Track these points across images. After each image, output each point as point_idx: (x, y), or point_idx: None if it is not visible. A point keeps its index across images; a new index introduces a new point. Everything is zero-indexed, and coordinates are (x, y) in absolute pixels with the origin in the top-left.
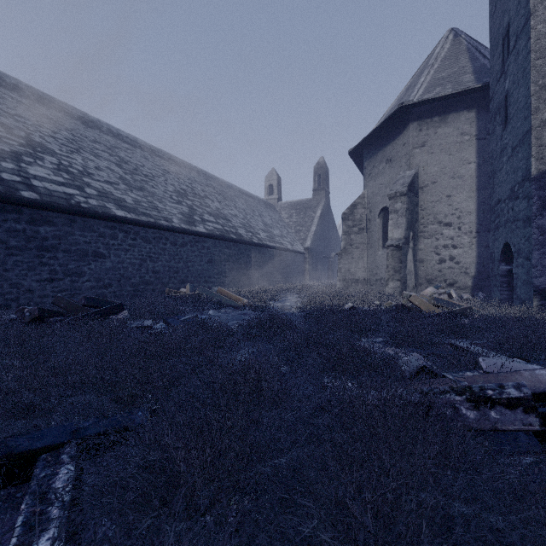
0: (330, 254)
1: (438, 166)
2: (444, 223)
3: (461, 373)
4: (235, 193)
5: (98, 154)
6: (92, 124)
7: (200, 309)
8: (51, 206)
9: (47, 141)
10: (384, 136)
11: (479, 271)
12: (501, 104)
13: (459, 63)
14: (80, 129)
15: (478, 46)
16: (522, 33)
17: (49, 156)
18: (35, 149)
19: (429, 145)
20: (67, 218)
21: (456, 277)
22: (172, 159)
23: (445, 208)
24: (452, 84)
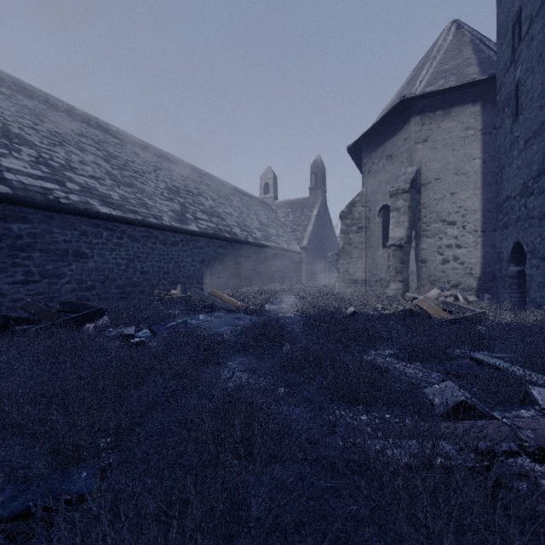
0: (327, 254)
1: (442, 162)
2: (448, 221)
3: (514, 411)
4: (230, 191)
5: (84, 148)
6: (79, 118)
7: (191, 313)
8: (25, 201)
9: (26, 132)
10: (384, 132)
11: (485, 272)
12: (510, 95)
13: (462, 55)
14: (66, 122)
15: (482, 38)
16: (538, 16)
17: (27, 148)
18: (11, 140)
19: (432, 140)
20: (45, 215)
21: (461, 278)
22: (165, 156)
23: (449, 206)
24: (456, 77)
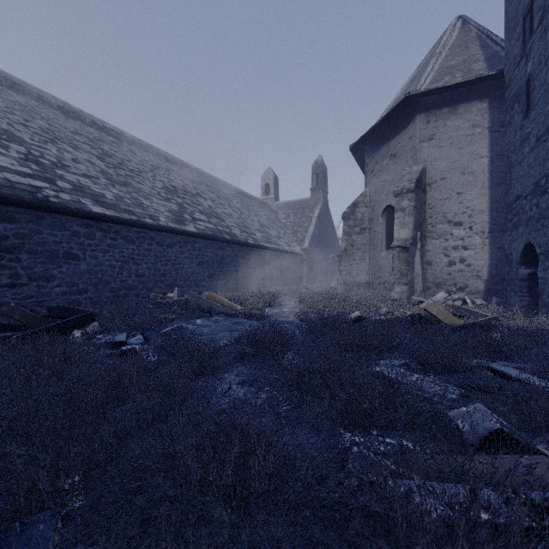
0: (328, 256)
1: (448, 161)
2: (454, 222)
3: None
4: (229, 191)
5: (77, 146)
6: (74, 115)
7: (187, 317)
8: (11, 199)
9: (16, 128)
10: (388, 130)
11: (492, 274)
12: (521, 90)
13: (469, 51)
14: (59, 119)
15: (489, 33)
16: None
17: (15, 145)
18: None
19: (438, 138)
20: (33, 214)
21: (467, 281)
22: (163, 155)
23: (455, 206)
24: (462, 73)
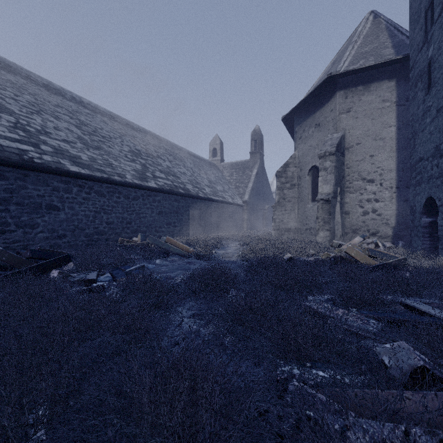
0: (264, 206)
1: (362, 129)
2: (368, 179)
3: None
4: (184, 154)
5: (59, 117)
6: (56, 92)
7: (149, 258)
8: (2, 160)
9: (7, 102)
10: (313, 104)
11: (399, 222)
12: (423, 71)
13: (379, 39)
14: (44, 94)
15: (396, 25)
16: None
17: (6, 115)
18: None
19: (354, 111)
20: (20, 173)
21: (378, 227)
22: (129, 125)
23: (368, 166)
24: (374, 57)
